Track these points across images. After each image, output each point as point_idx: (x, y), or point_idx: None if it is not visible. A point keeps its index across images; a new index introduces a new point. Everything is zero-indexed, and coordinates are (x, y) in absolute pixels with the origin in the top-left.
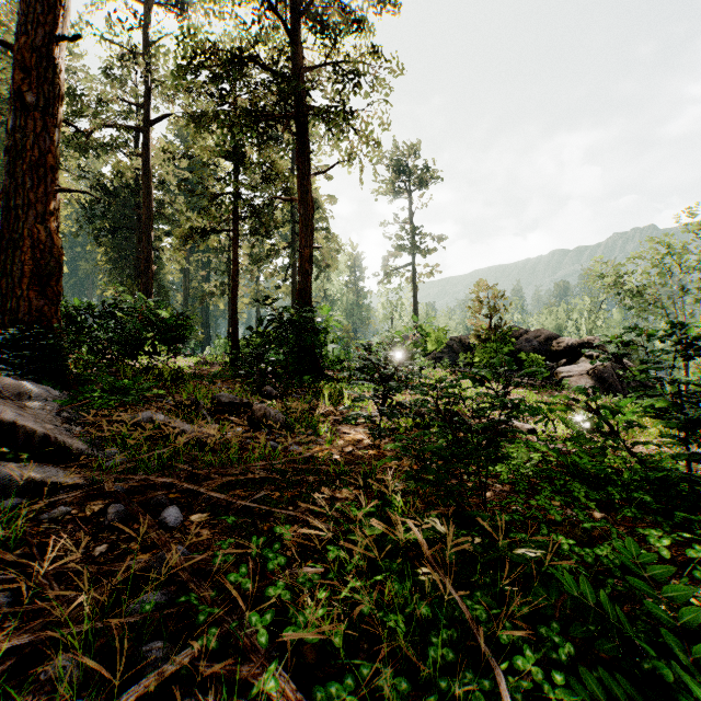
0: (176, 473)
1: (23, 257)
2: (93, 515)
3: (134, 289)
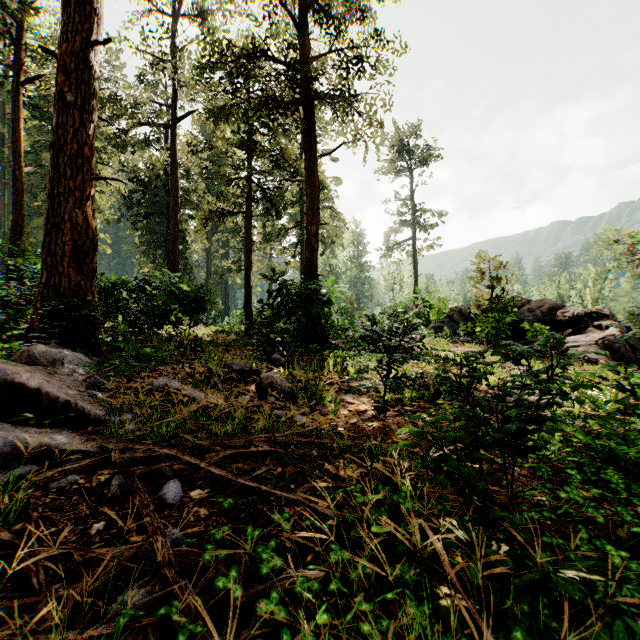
0: (182, 443)
1: (63, 239)
2: (98, 485)
3: (164, 267)
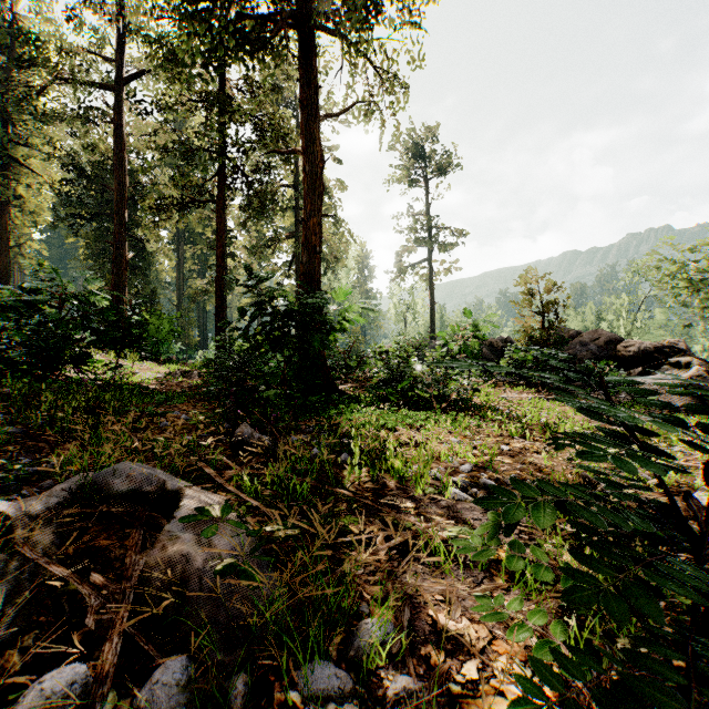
0: None
1: None
2: None
3: None
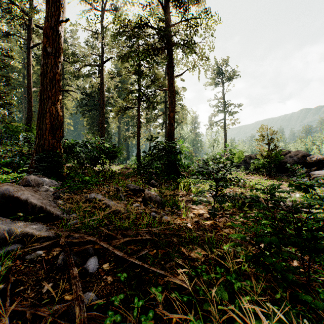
0: (100, 232)
1: (46, 121)
2: (52, 258)
3: (97, 135)
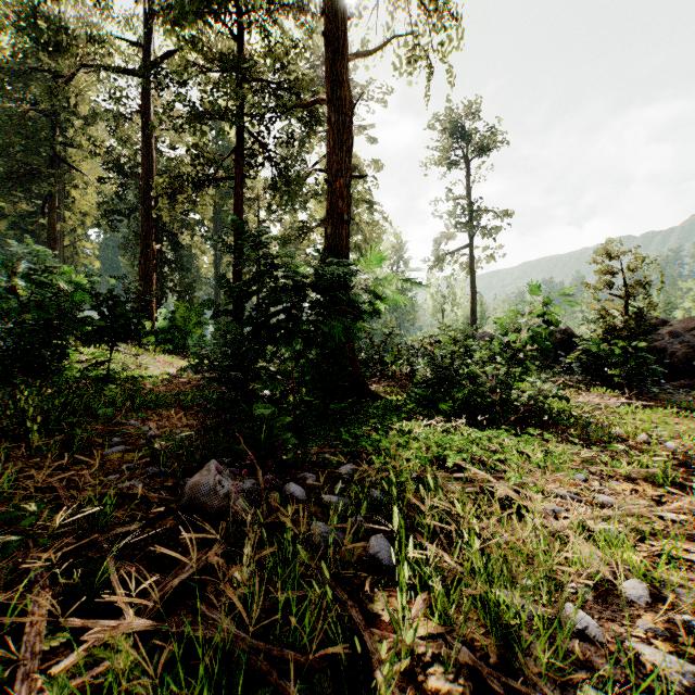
0: None
1: None
2: None
3: None
